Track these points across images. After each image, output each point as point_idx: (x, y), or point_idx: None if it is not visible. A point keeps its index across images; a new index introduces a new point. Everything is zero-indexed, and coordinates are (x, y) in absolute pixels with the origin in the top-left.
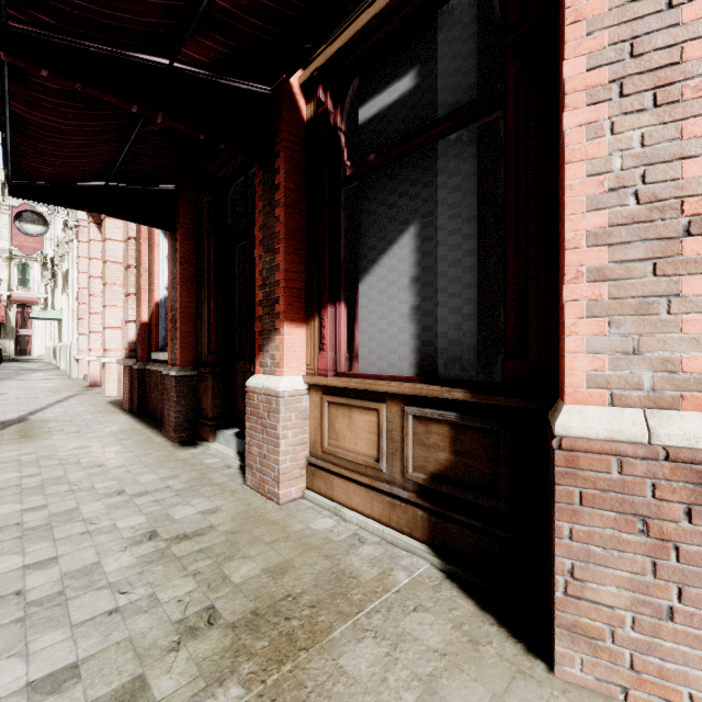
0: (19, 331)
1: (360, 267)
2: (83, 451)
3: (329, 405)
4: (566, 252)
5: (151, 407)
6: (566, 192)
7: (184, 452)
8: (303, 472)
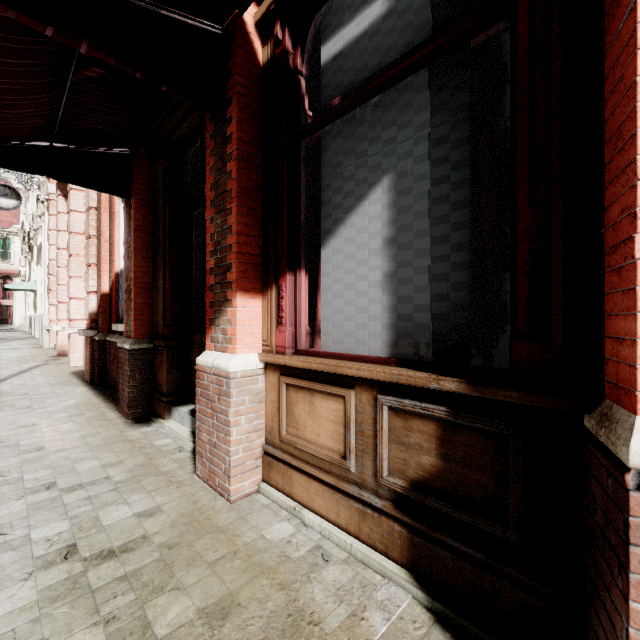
0: (0, 302)
1: (323, 228)
2: (27, 430)
3: (288, 387)
4: (639, 184)
5: (111, 379)
6: (639, 91)
7: (136, 431)
8: (258, 462)
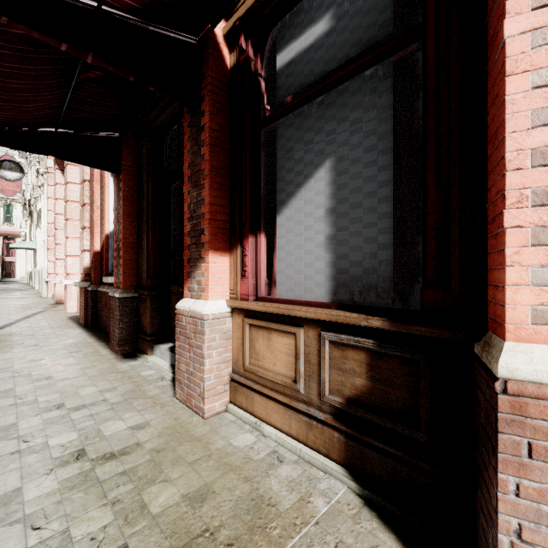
0: (4, 258)
1: (278, 200)
2: (36, 363)
3: (250, 327)
4: (507, 174)
5: (102, 323)
6: (507, 107)
7: (125, 364)
8: (226, 387)
